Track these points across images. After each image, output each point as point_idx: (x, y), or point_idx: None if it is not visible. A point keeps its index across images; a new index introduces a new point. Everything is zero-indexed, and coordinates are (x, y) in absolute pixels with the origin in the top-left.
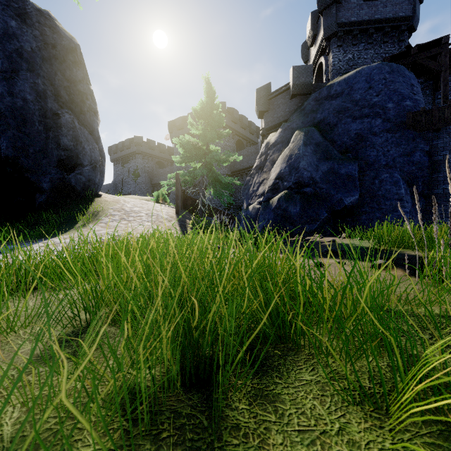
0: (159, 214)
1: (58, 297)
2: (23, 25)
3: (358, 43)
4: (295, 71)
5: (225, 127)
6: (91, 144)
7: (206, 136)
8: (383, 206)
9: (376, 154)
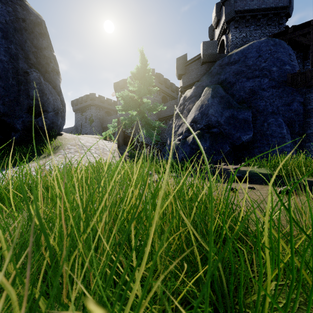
0: (105, 148)
1: None
2: None
3: (249, 25)
4: (205, 45)
5: (154, 87)
6: (54, 96)
7: (140, 91)
8: (270, 142)
9: (265, 104)
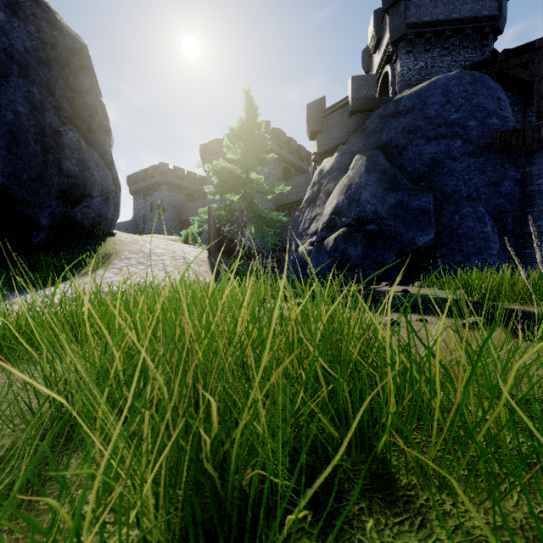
0: (187, 257)
1: (9, 382)
2: (14, 18)
3: (432, 48)
4: (355, 82)
5: (269, 152)
6: (102, 170)
7: (245, 161)
8: (465, 248)
9: (456, 183)
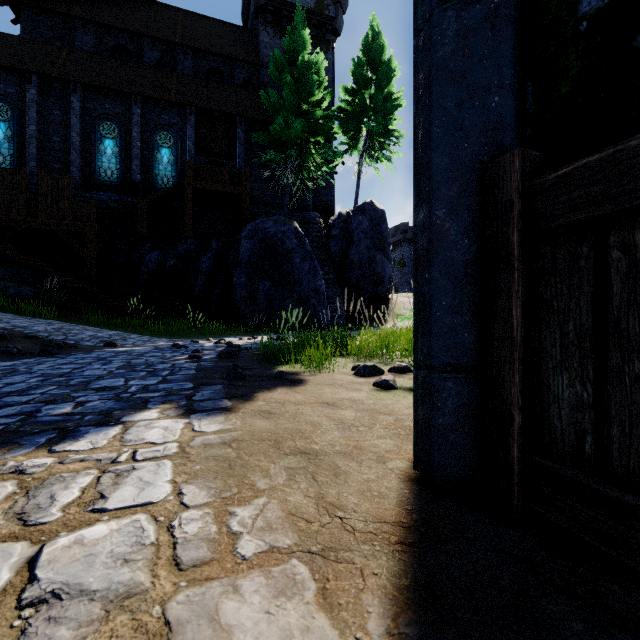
0: None
1: None
2: (363, 216)
3: None
4: None
5: None
6: (388, 267)
7: None
8: None
9: None
